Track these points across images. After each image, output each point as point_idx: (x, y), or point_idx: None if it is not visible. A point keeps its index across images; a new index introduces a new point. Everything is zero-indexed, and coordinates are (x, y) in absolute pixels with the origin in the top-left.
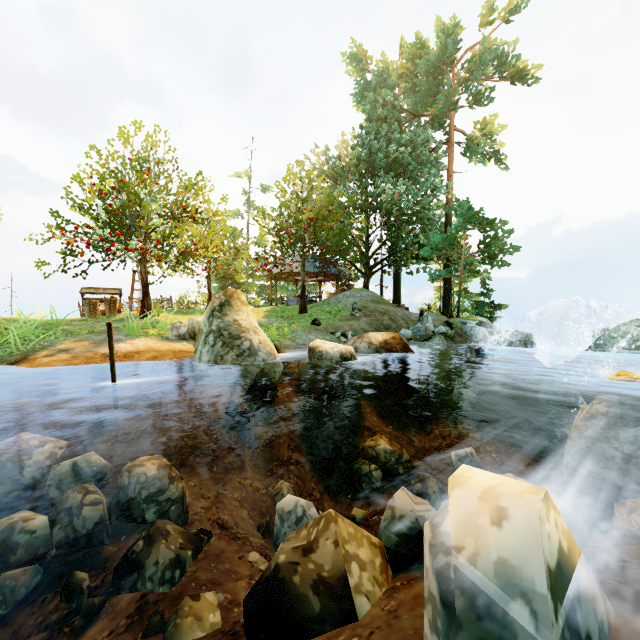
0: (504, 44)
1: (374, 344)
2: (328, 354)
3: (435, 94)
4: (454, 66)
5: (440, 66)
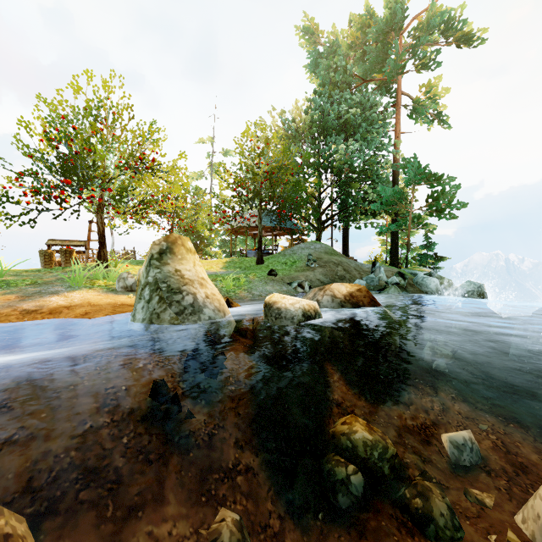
0: (449, 11)
1: (338, 297)
2: (288, 312)
3: (383, 60)
4: (401, 34)
5: (389, 32)
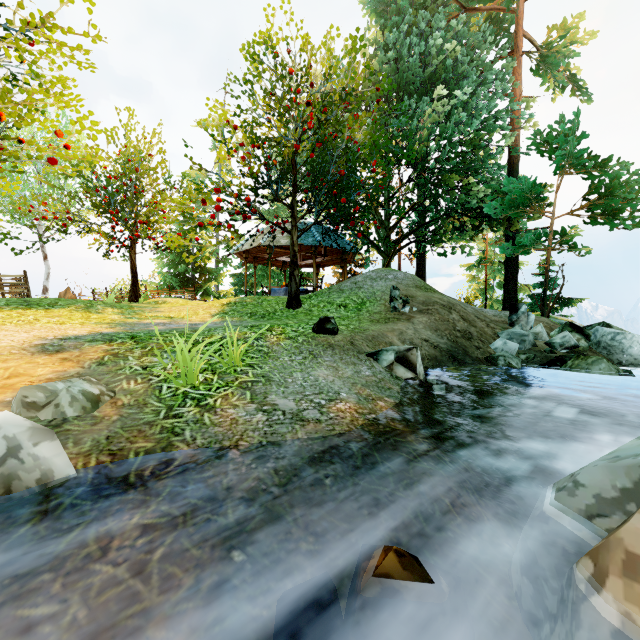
0: None
1: None
2: None
3: None
4: None
5: None
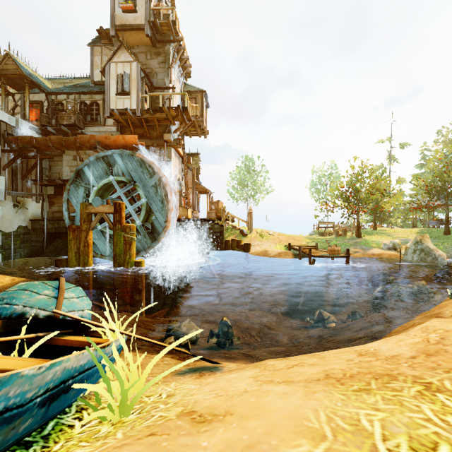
0: None
1: None
2: None
3: None
4: None
5: None
